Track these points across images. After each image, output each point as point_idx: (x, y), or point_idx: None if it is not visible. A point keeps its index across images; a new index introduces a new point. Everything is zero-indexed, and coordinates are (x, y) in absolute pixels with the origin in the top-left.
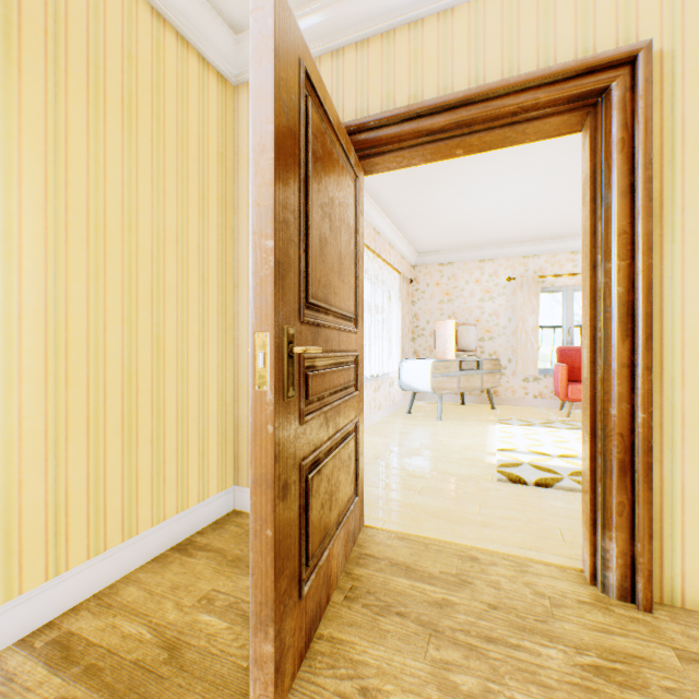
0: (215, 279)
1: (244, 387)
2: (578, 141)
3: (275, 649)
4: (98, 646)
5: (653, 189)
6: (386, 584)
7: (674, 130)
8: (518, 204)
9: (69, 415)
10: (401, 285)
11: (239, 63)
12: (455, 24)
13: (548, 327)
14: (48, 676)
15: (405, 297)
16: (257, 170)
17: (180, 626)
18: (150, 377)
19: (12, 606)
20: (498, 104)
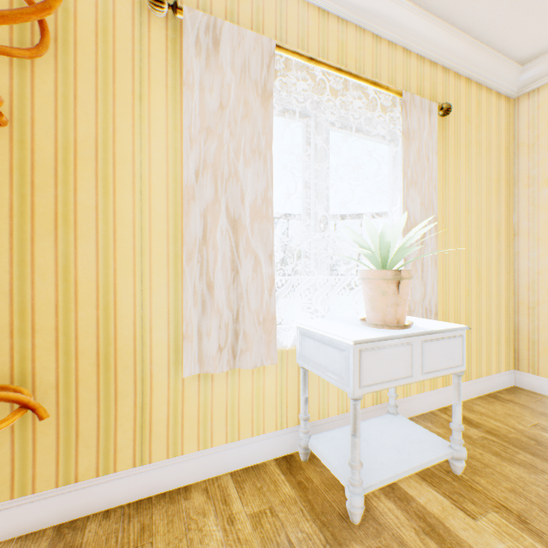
0: (503, 231)
1: (522, 303)
2: None
3: None
4: (483, 424)
5: None
6: None
7: None
8: None
9: (448, 310)
10: None
11: (521, 83)
12: None
13: None
14: (467, 427)
15: None
16: None
17: (530, 433)
18: (474, 293)
19: (434, 393)
20: None
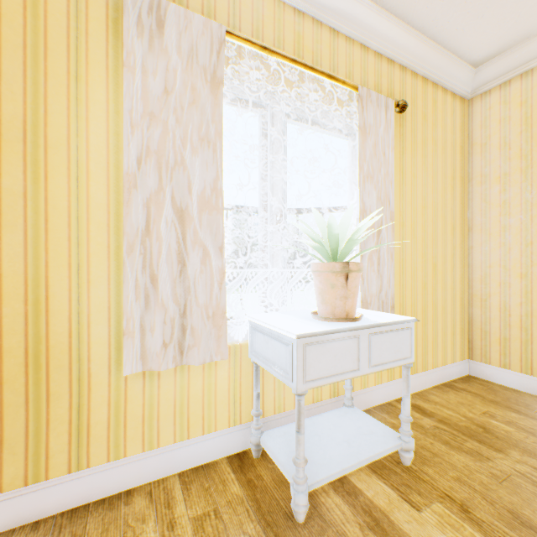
0: (458, 227)
1: (476, 295)
2: None
3: None
4: (437, 413)
5: None
6: None
7: None
8: None
9: (405, 303)
10: None
11: (474, 85)
12: None
13: None
14: (421, 416)
15: None
16: None
17: (479, 420)
18: (431, 286)
19: (391, 384)
20: None
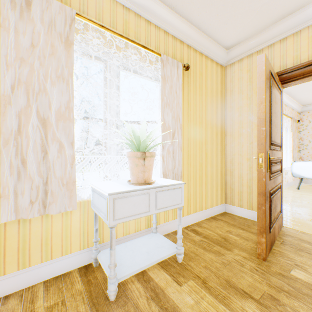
0: (219, 133)
1: (228, 170)
2: None
3: (265, 240)
4: (203, 233)
5: None
6: (298, 244)
7: None
8: None
9: (190, 174)
10: (292, 124)
11: (227, 59)
12: None
13: None
14: (195, 235)
15: (294, 130)
16: (259, 109)
17: (224, 235)
18: (204, 165)
19: (182, 218)
20: None
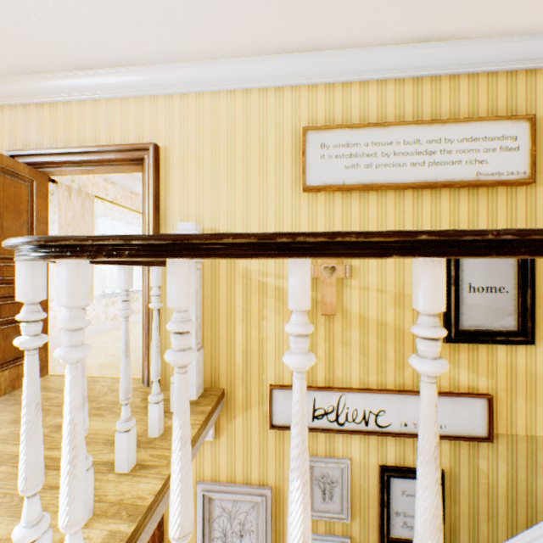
0: None
1: None
2: None
3: None
4: None
5: (164, 206)
6: None
7: (170, 181)
8: None
9: None
10: None
11: None
12: (87, 109)
13: None
14: None
15: None
16: None
17: None
18: None
19: None
20: (102, 156)
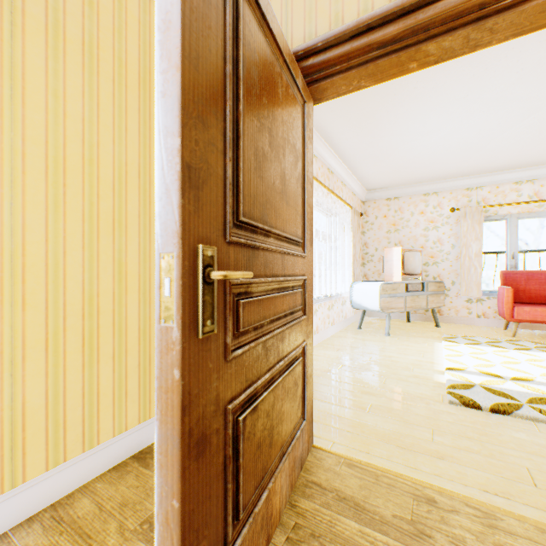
0: None
1: None
2: (533, 65)
3: None
4: None
5: None
6: (332, 526)
7: None
8: (464, 138)
9: (26, 336)
10: (352, 217)
11: None
12: None
13: (491, 252)
14: None
15: (356, 228)
16: (162, 54)
17: None
18: (111, 299)
19: None
20: None
